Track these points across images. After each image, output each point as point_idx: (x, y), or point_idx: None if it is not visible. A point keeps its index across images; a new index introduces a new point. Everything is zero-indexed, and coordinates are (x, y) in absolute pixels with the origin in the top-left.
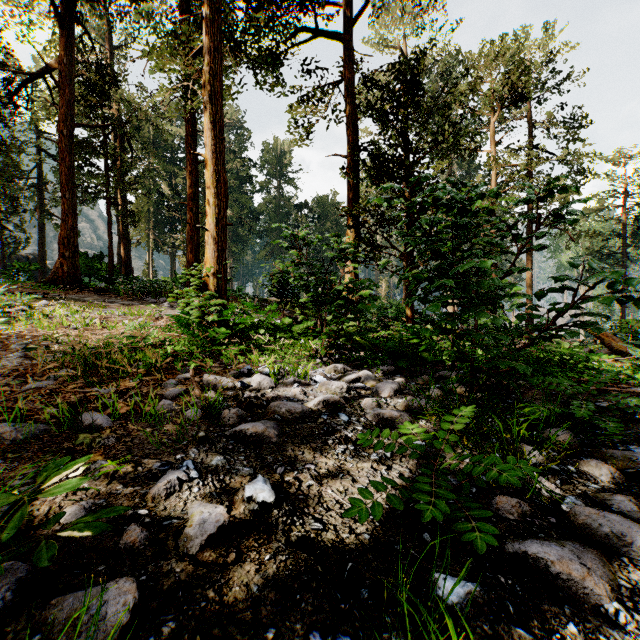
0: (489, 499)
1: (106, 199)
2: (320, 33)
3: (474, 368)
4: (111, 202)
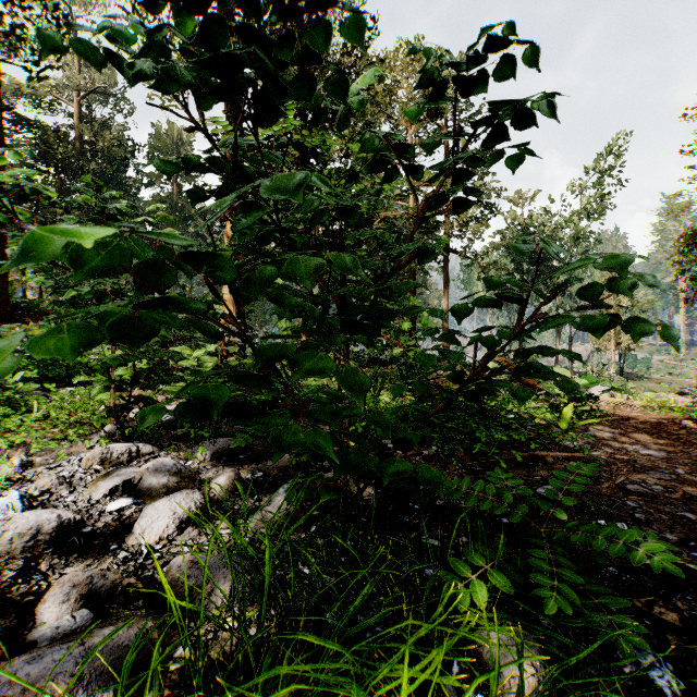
0: None
1: None
2: None
3: None
4: None
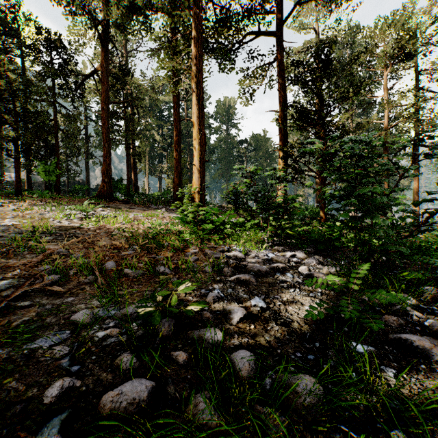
0: (380, 317)
1: (125, 145)
2: (261, 34)
3: (371, 250)
4: (128, 147)
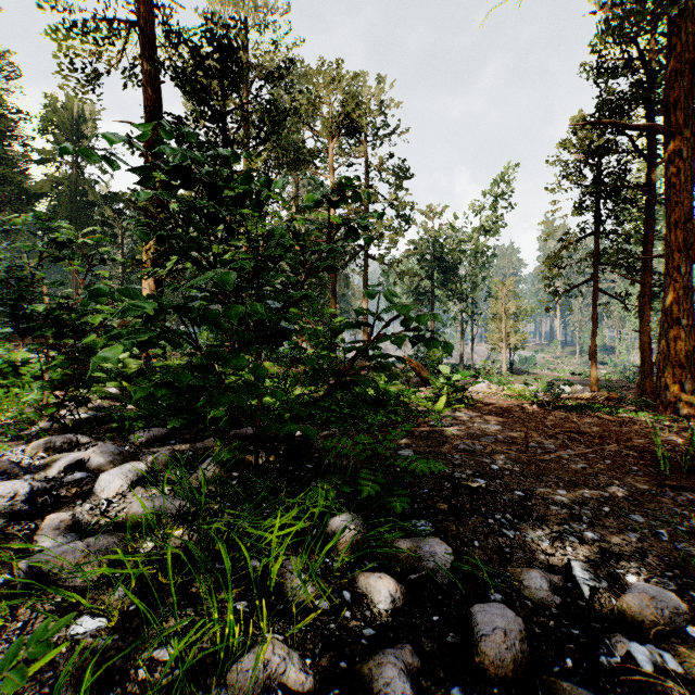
0: None
1: None
2: None
3: None
4: None
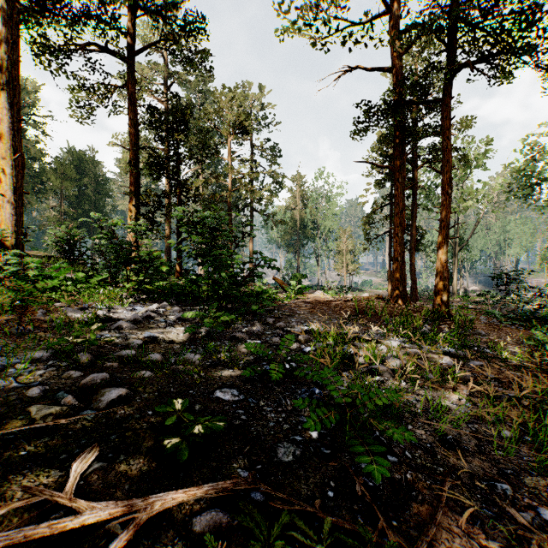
0: (223, 332)
1: None
2: (108, 51)
3: (219, 296)
4: None
